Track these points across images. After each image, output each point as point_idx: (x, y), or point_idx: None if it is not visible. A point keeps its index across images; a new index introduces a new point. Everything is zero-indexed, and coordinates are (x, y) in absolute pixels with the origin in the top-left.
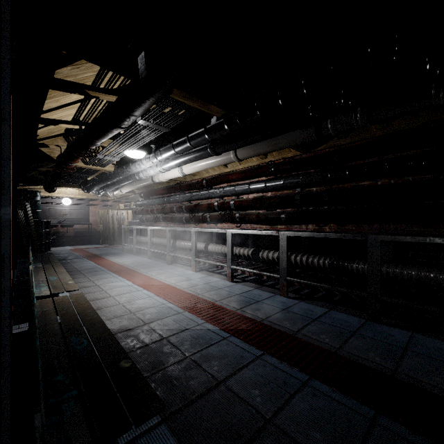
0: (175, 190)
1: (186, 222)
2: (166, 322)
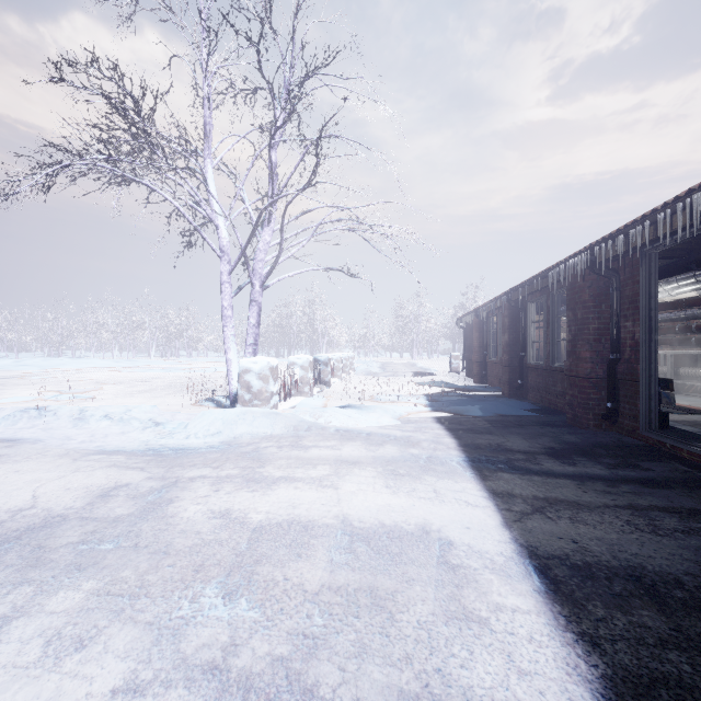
0: (677, 306)
1: (697, 345)
2: (695, 417)
